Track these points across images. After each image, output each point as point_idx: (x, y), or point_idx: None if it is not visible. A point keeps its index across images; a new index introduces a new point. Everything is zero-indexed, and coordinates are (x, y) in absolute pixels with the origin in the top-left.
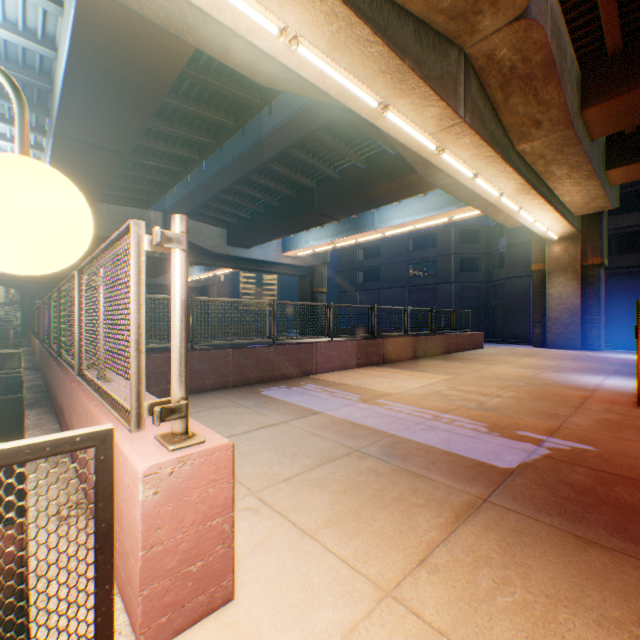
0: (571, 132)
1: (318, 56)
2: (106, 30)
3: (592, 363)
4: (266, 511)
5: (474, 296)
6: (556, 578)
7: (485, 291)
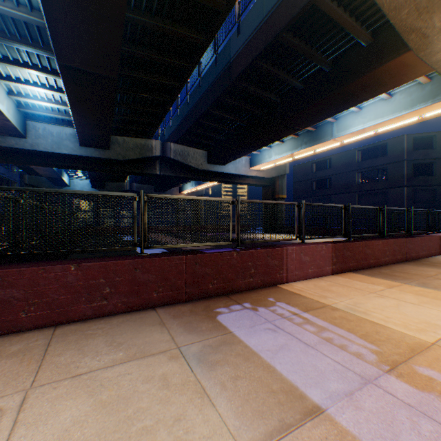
0: None
1: None
2: None
3: None
4: None
5: (428, 198)
6: None
7: (440, 193)
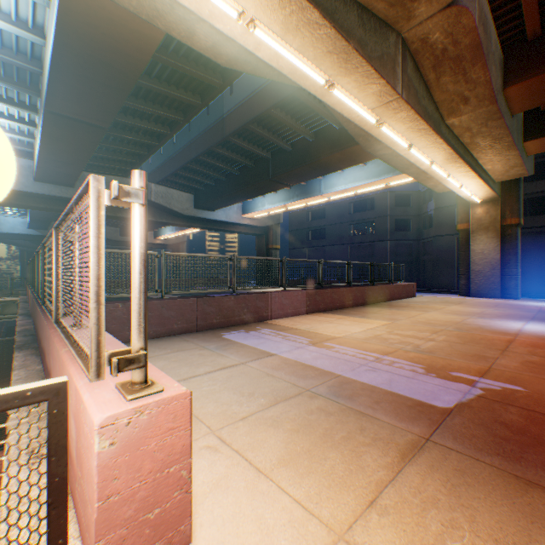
0: (495, 107)
1: (273, 38)
2: (86, 18)
3: (512, 310)
4: (224, 450)
5: (407, 252)
6: (502, 521)
7: (416, 247)
